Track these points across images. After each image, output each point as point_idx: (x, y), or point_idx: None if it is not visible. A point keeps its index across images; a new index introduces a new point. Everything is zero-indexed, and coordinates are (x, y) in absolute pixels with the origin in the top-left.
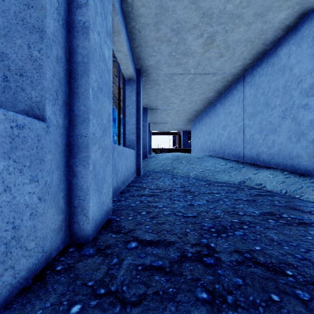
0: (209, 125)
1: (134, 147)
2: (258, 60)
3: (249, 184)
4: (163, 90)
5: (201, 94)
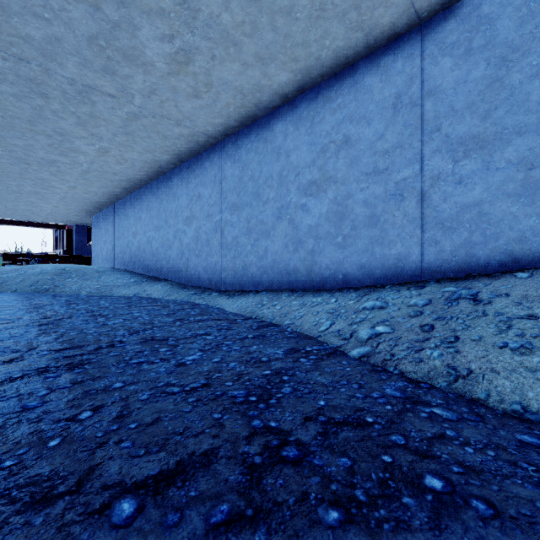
0: (118, 227)
1: None
2: (161, 176)
3: (142, 295)
4: (37, 170)
5: (103, 187)
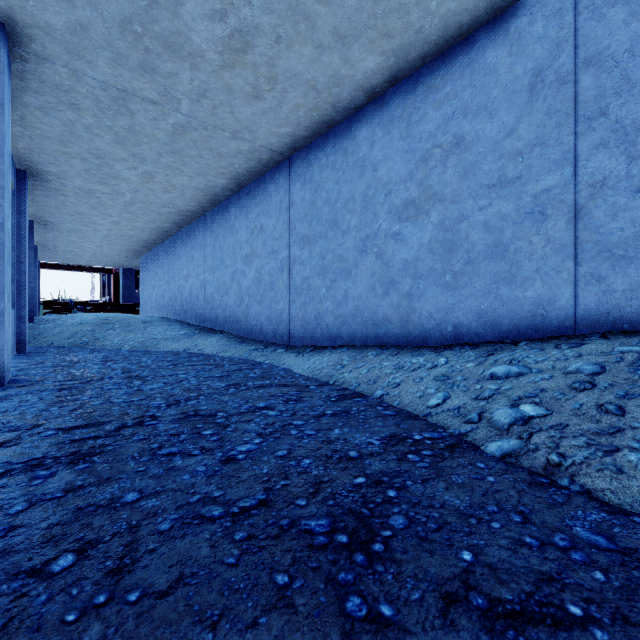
0: (168, 270)
1: (13, 304)
2: (217, 206)
3: (193, 350)
4: (75, 203)
5: (150, 222)
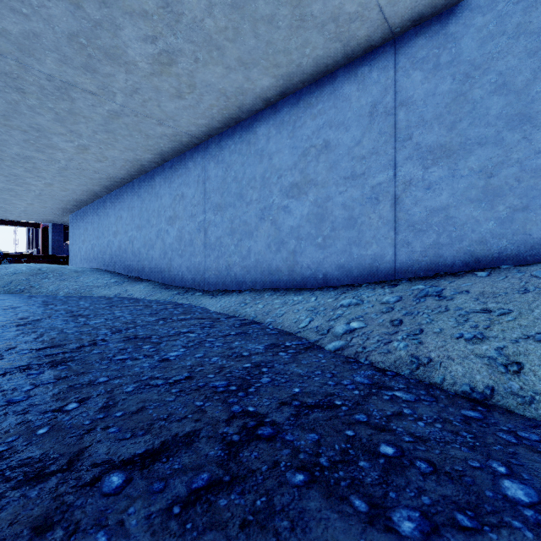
0: (97, 226)
1: None
2: (143, 175)
3: (124, 295)
4: (11, 166)
5: (82, 185)
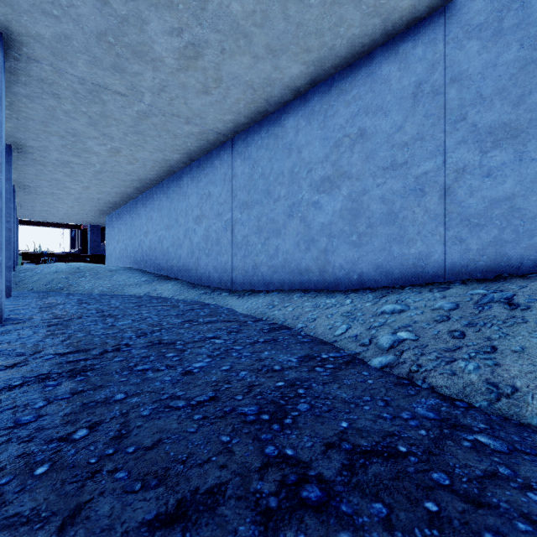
0: (130, 227)
1: None
2: (172, 175)
3: (153, 294)
4: (52, 171)
5: (116, 187)
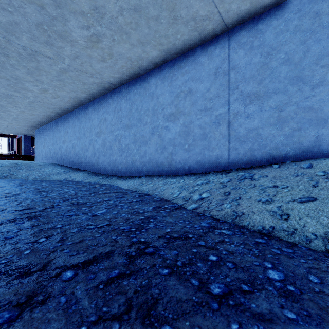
0: (52, 137)
1: None
2: (81, 106)
3: (69, 179)
4: None
5: (43, 112)
